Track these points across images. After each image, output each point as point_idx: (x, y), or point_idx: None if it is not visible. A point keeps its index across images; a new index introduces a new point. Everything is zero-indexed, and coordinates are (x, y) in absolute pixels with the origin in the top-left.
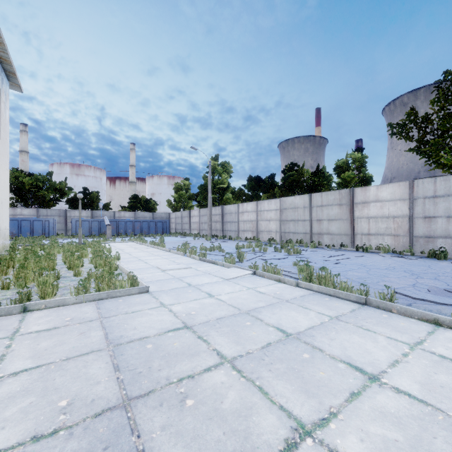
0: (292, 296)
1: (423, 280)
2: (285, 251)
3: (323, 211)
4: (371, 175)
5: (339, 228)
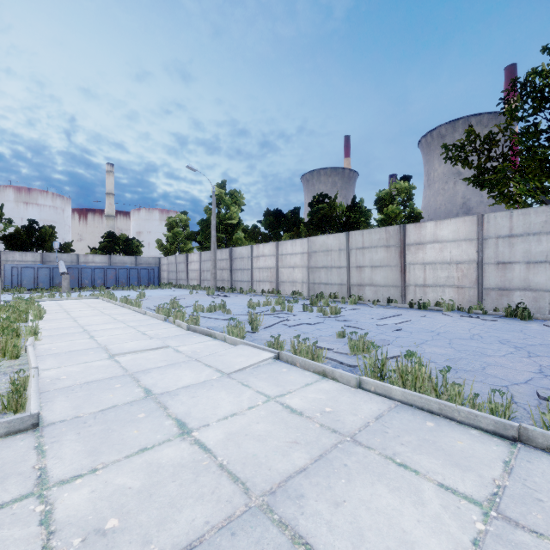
0: (359, 419)
1: (543, 359)
2: (319, 310)
3: (364, 255)
4: (419, 211)
5: (385, 277)
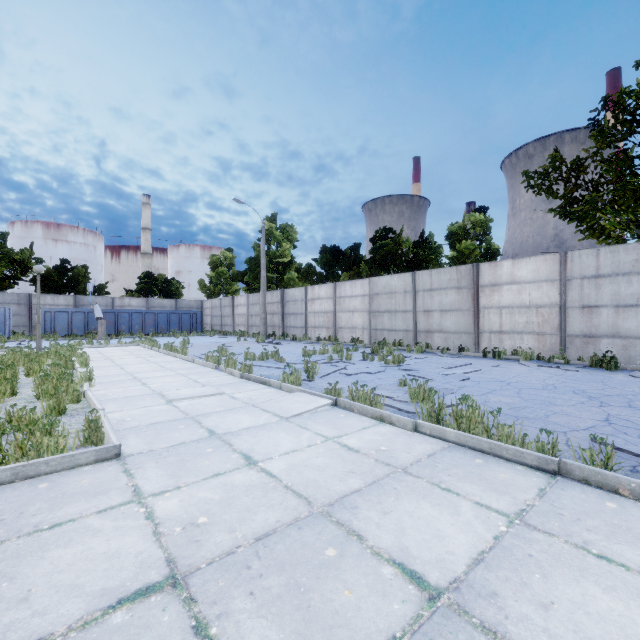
0: (412, 456)
1: (614, 409)
2: (380, 358)
3: (433, 298)
4: (497, 247)
5: (457, 323)
